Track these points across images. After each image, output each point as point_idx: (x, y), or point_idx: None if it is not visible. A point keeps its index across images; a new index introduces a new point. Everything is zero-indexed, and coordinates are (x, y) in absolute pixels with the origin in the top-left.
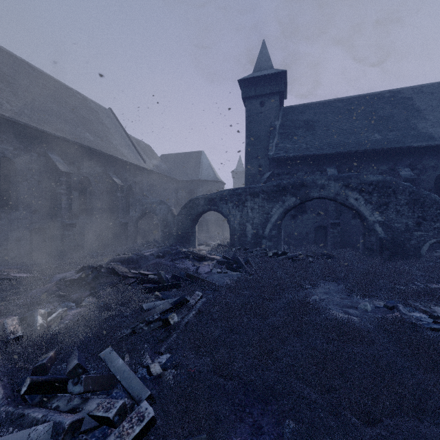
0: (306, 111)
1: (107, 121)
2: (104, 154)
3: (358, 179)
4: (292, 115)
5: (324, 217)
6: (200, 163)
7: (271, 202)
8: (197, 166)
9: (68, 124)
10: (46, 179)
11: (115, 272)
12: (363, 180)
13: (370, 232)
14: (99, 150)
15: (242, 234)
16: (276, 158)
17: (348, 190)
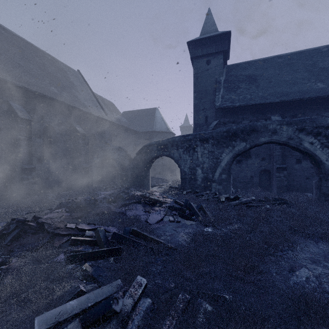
0: (248, 67)
1: (74, 80)
2: (68, 105)
3: (313, 122)
4: (235, 72)
5: (268, 162)
6: (154, 118)
7: (221, 147)
8: (152, 119)
9: (34, 77)
10: (7, 126)
11: (44, 228)
12: (319, 123)
13: (327, 176)
14: (62, 102)
15: (192, 177)
16: (222, 108)
17: (302, 134)
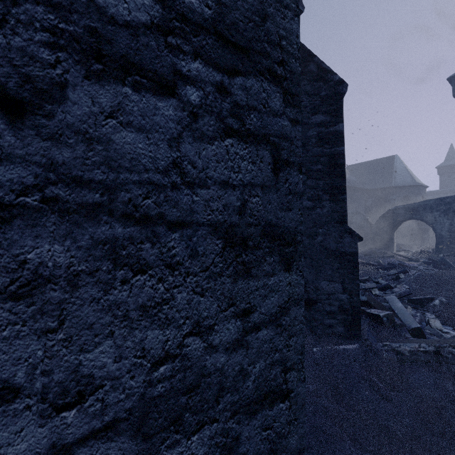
0: None
1: None
2: None
3: None
4: None
5: None
6: (393, 169)
7: None
8: (389, 172)
9: None
10: None
11: None
12: None
13: None
14: None
15: (452, 241)
16: None
17: None
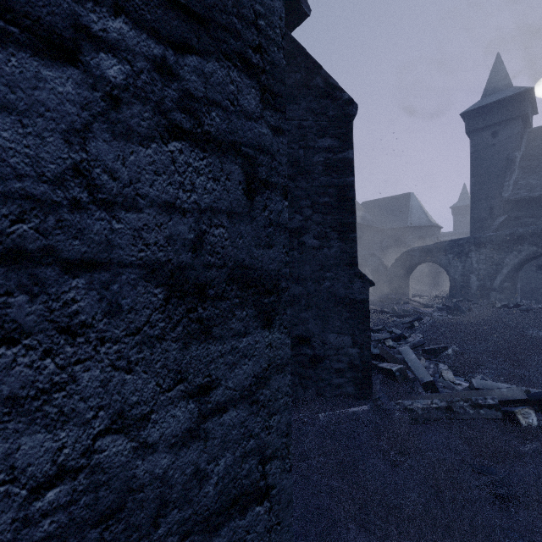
0: None
1: None
2: None
3: None
4: None
5: None
6: (408, 208)
7: (503, 252)
8: (405, 210)
9: None
10: None
11: None
12: None
13: None
14: None
15: (464, 285)
16: (512, 200)
17: None
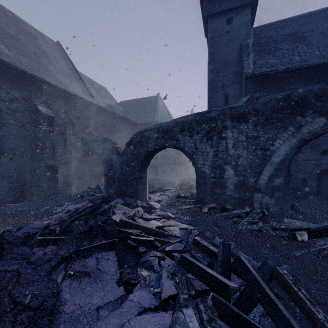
0: (286, 25)
1: (49, 49)
2: (23, 72)
3: None
4: (268, 32)
5: None
6: (156, 107)
7: (273, 128)
8: (153, 109)
9: None
10: None
11: None
12: None
13: None
14: (11, 64)
15: (217, 182)
16: (258, 74)
17: None
